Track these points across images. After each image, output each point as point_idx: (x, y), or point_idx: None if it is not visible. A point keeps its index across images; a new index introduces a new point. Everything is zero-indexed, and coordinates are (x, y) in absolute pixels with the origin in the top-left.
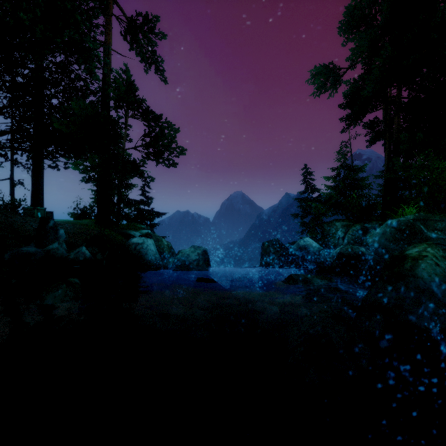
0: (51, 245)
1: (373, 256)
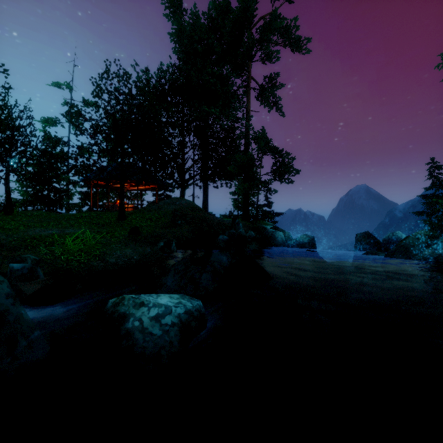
0: (239, 230)
1: None
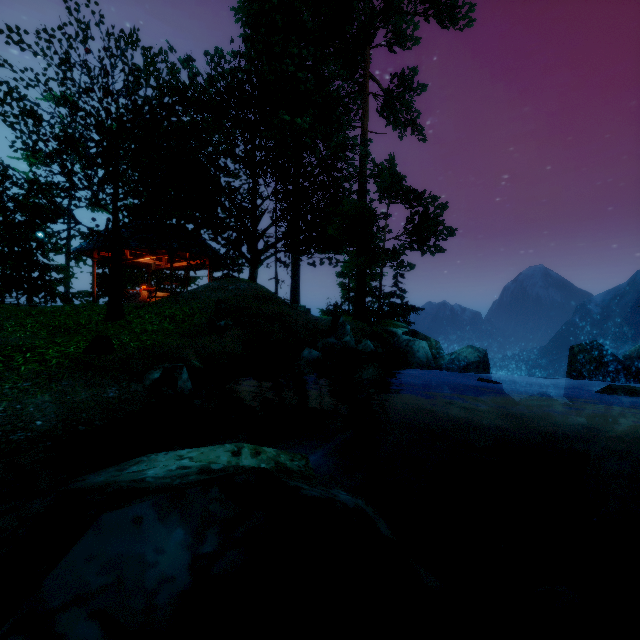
0: (345, 338)
1: None
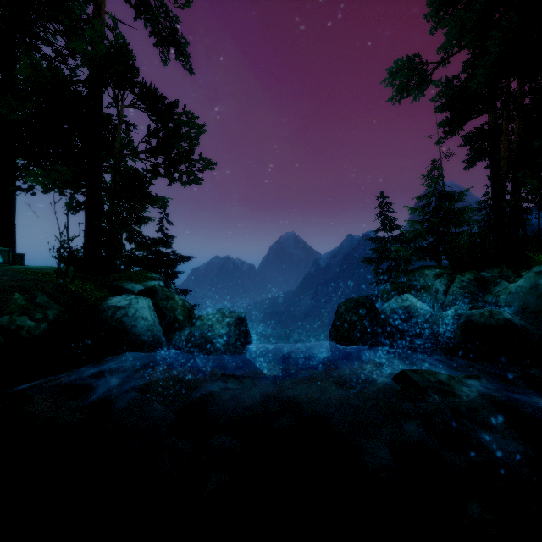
0: None
1: (528, 328)
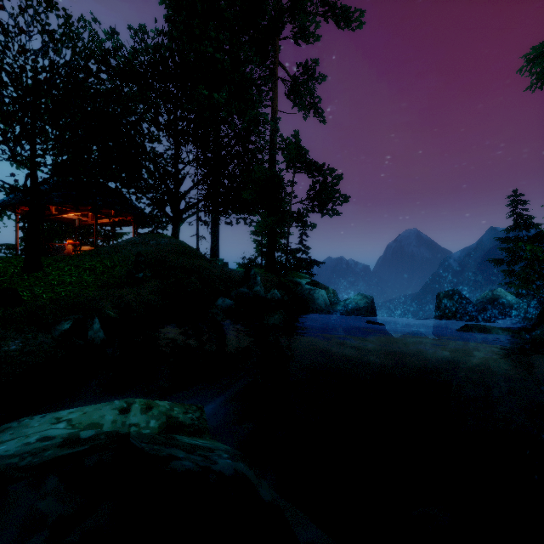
0: (256, 288)
1: None
